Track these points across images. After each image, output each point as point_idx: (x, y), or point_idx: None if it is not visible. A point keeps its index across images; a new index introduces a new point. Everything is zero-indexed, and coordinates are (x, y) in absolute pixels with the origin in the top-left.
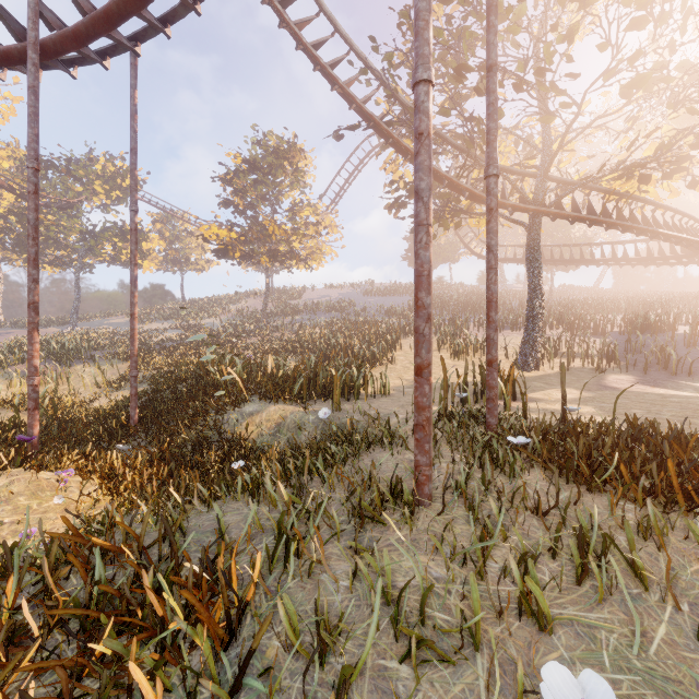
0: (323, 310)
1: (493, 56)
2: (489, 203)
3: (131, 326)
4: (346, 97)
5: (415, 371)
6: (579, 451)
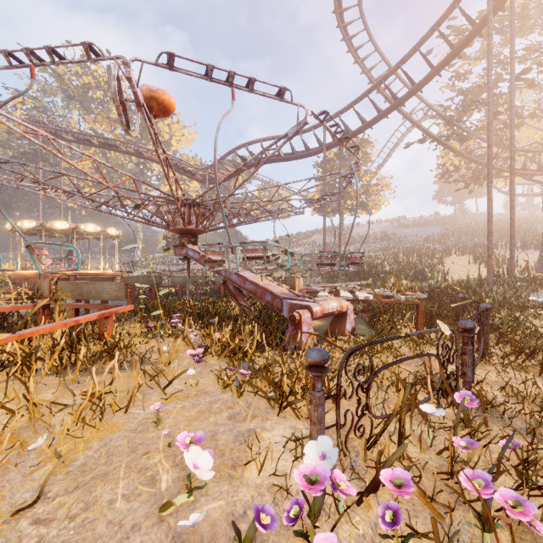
0: (375, 240)
1: (512, 154)
2: (511, 204)
3: (339, 250)
4: (418, 127)
5: (487, 256)
6: (540, 278)
